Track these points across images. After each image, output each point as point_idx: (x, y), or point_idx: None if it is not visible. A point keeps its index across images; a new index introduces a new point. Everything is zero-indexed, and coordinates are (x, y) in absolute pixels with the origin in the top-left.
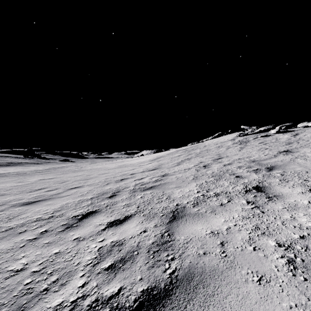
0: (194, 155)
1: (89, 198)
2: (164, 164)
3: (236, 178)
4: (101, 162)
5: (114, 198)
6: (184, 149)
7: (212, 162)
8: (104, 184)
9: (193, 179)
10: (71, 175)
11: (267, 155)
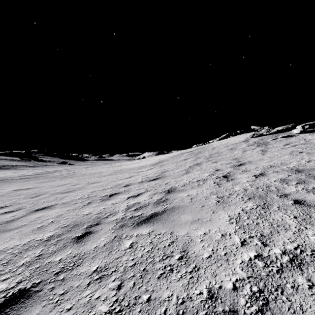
0: (204, 159)
1: (45, 237)
2: (169, 172)
3: (298, 205)
4: (98, 166)
5: (84, 244)
6: (190, 152)
7: (232, 169)
8: (84, 203)
9: (217, 203)
10: (55, 183)
11: (311, 161)
